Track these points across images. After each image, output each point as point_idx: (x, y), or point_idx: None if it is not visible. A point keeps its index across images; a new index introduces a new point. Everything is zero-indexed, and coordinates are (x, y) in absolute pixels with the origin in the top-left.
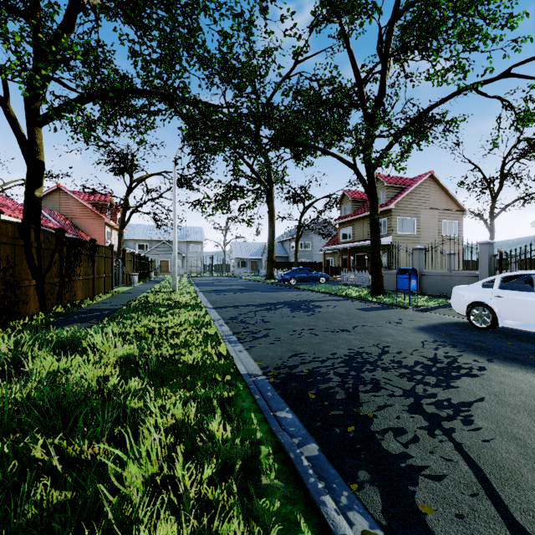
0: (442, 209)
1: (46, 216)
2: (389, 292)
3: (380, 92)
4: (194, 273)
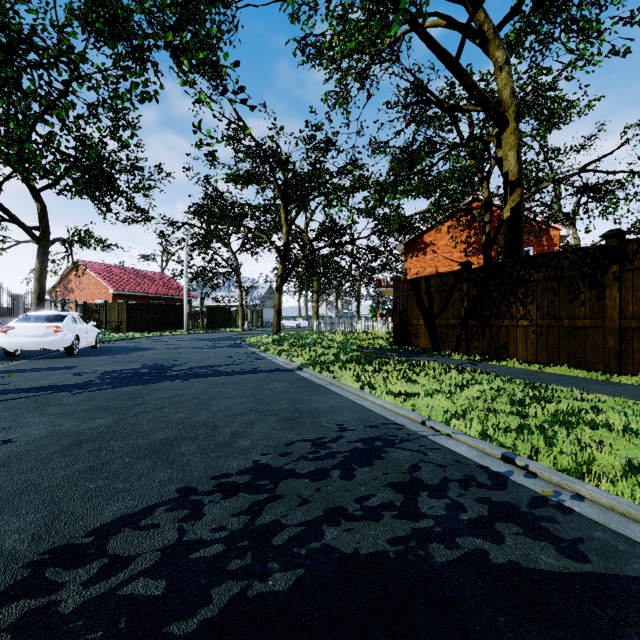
0: None
1: None
2: None
3: None
4: None
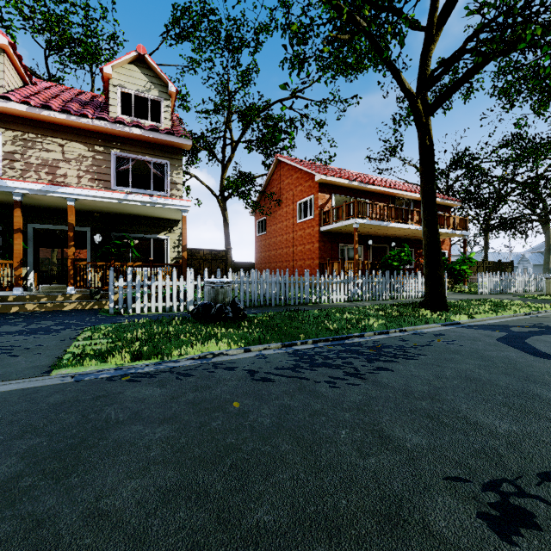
0: None
1: None
2: None
3: None
4: None
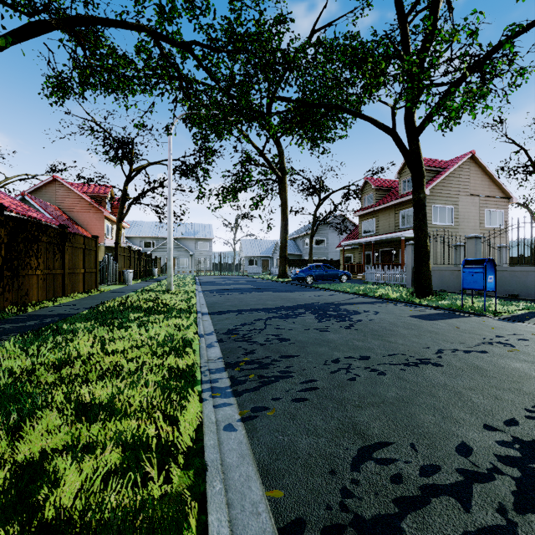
0: (484, 196)
1: (36, 207)
2: (438, 293)
3: (430, 30)
4: (202, 272)
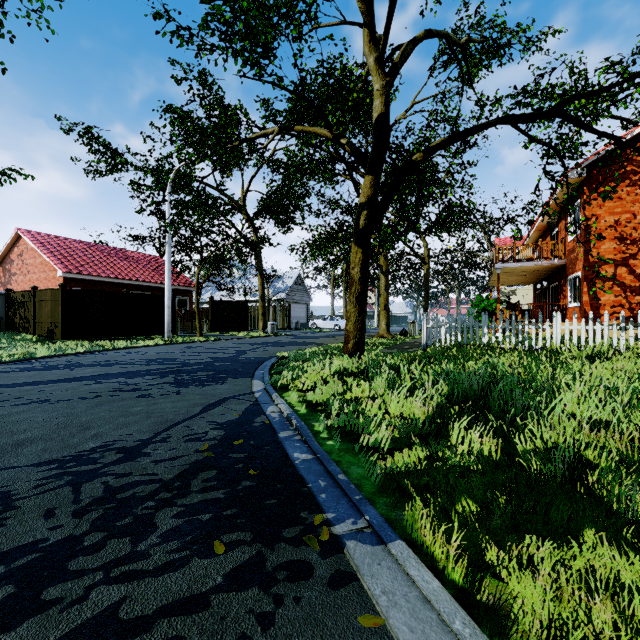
0: None
1: None
2: None
3: None
4: None
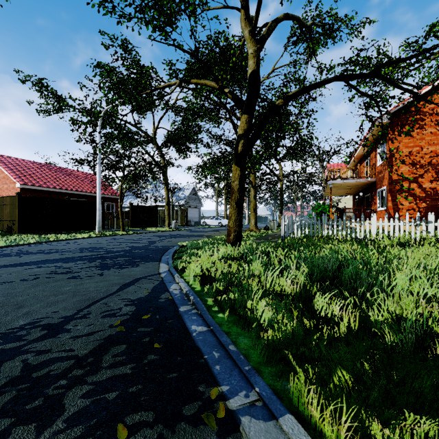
0: None
1: None
2: None
3: None
4: None
